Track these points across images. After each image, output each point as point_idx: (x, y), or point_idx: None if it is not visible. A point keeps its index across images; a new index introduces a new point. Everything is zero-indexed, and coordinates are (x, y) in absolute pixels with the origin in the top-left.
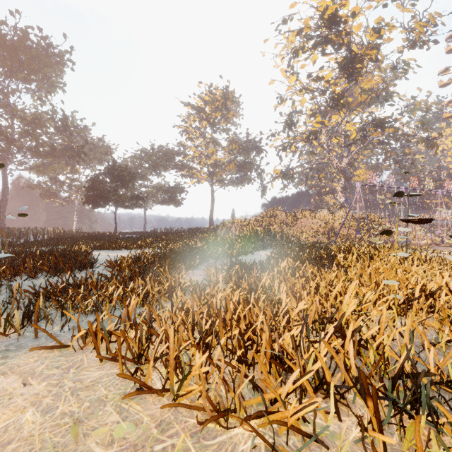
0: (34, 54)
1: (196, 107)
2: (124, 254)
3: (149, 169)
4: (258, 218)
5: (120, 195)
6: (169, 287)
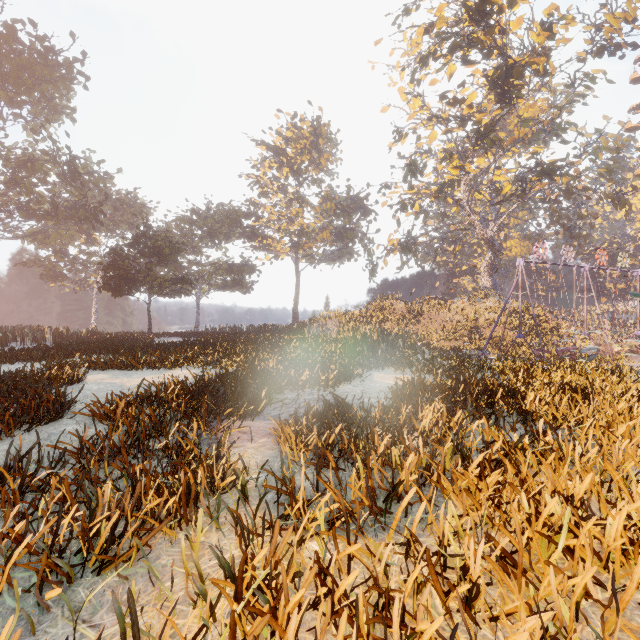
0: (25, 63)
1: (273, 147)
2: (129, 388)
3: (203, 239)
4: (364, 311)
5: (155, 278)
6: (181, 500)
